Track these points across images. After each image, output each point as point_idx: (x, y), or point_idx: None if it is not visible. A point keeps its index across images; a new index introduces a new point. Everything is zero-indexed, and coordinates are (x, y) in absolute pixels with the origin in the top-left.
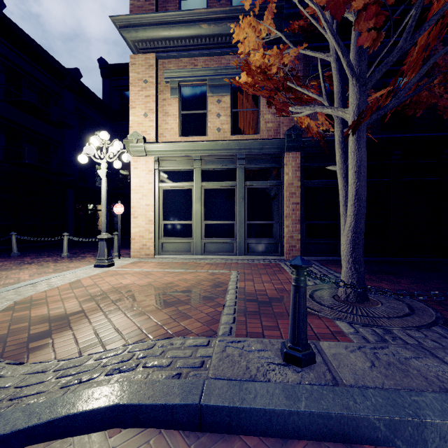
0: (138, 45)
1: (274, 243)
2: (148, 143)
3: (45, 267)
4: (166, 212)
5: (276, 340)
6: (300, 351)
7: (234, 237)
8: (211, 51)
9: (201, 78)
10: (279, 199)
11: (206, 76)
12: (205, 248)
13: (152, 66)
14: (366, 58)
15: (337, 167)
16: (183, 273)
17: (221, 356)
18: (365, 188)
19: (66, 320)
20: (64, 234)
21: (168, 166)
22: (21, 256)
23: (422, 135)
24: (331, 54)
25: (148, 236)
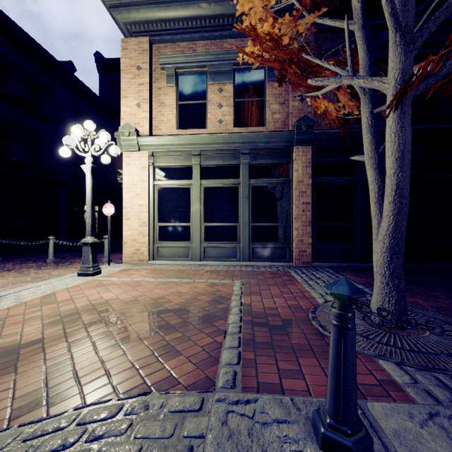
0: (130, 27)
1: (281, 248)
2: (141, 136)
3: (25, 275)
4: (161, 213)
5: (301, 399)
6: (349, 436)
7: (237, 241)
8: (211, 34)
9: (200, 64)
10: (287, 198)
11: (206, 62)
12: (205, 253)
13: (146, 50)
14: (413, 7)
15: (366, 156)
16: (178, 283)
17: (220, 436)
18: (408, 180)
19: (16, 355)
20: (50, 238)
21: (164, 162)
22: (4, 261)
23: (449, 126)
24: (355, 21)
25: (142, 240)
